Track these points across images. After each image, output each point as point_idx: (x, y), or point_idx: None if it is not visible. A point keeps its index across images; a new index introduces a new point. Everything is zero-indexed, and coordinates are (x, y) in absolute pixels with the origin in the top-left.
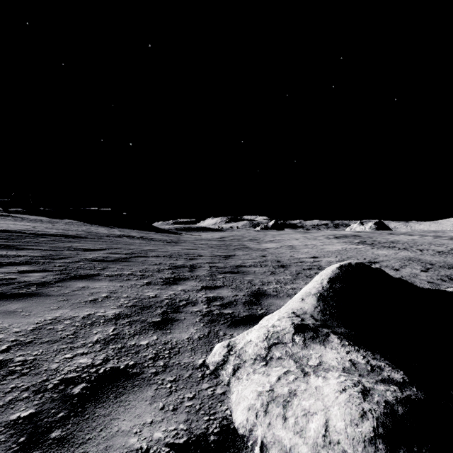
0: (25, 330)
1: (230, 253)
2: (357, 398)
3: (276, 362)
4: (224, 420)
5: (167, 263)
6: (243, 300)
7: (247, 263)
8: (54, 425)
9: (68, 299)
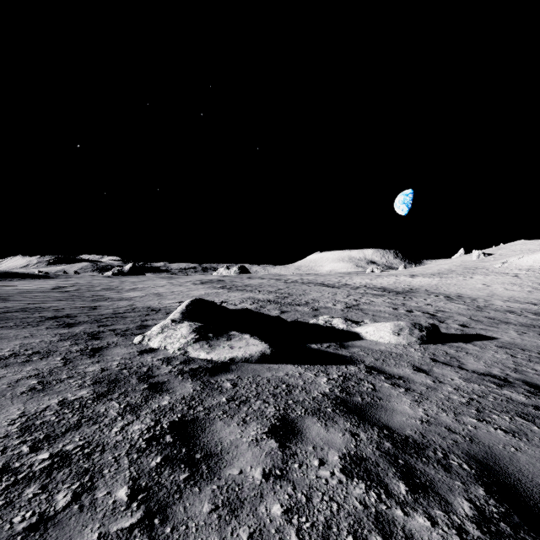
0: (17, 347)
1: (92, 304)
2: (189, 328)
3: (166, 332)
4: (150, 348)
5: (37, 316)
6: (135, 328)
7: (120, 311)
8: (94, 354)
9: (3, 338)
